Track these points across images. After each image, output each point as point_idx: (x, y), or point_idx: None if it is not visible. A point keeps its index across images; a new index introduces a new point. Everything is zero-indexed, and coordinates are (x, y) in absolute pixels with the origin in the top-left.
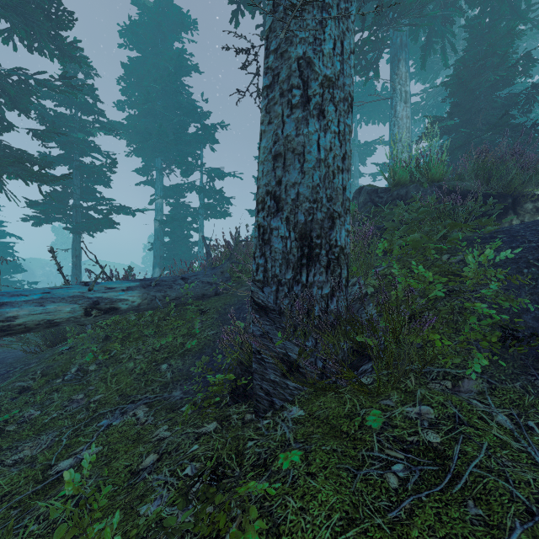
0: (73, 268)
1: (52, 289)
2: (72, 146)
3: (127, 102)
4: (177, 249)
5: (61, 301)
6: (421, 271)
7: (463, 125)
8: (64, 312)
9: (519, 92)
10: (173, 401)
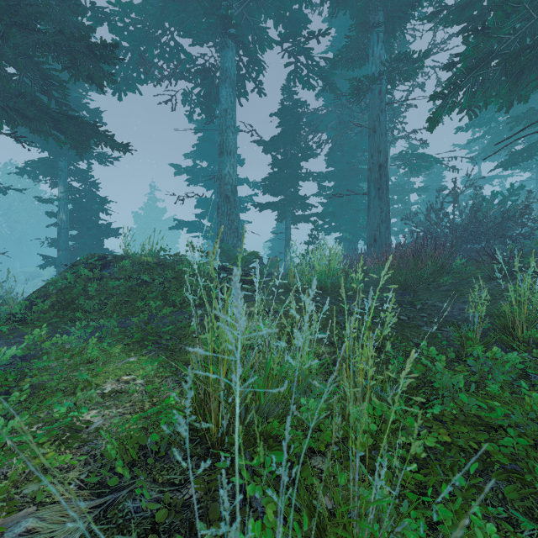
0: None
1: None
2: None
3: None
4: None
5: None
6: None
7: None
8: None
9: None
10: None
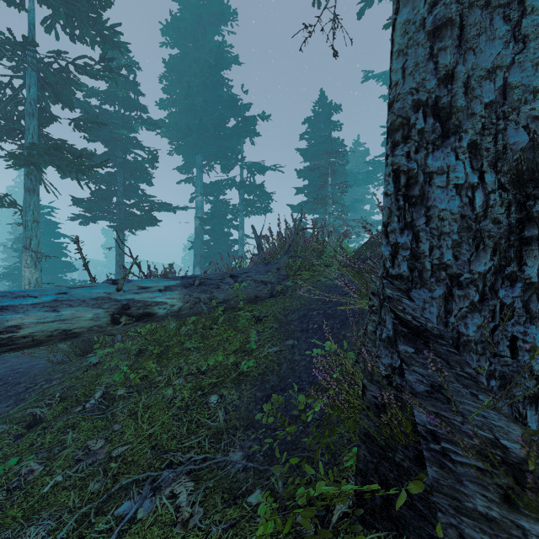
0: (117, 266)
1: (71, 288)
2: (116, 143)
3: (169, 100)
4: (217, 248)
5: (80, 305)
6: None
7: None
8: (84, 320)
9: None
10: (232, 473)
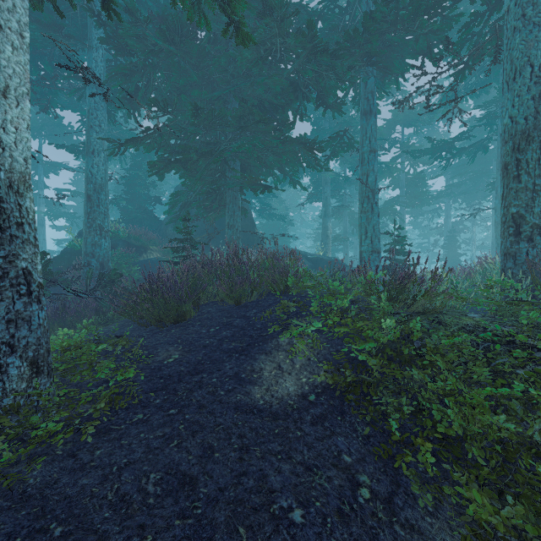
0: None
1: None
2: None
3: None
4: None
5: None
6: (124, 271)
7: (130, 201)
8: None
9: (151, 197)
10: None
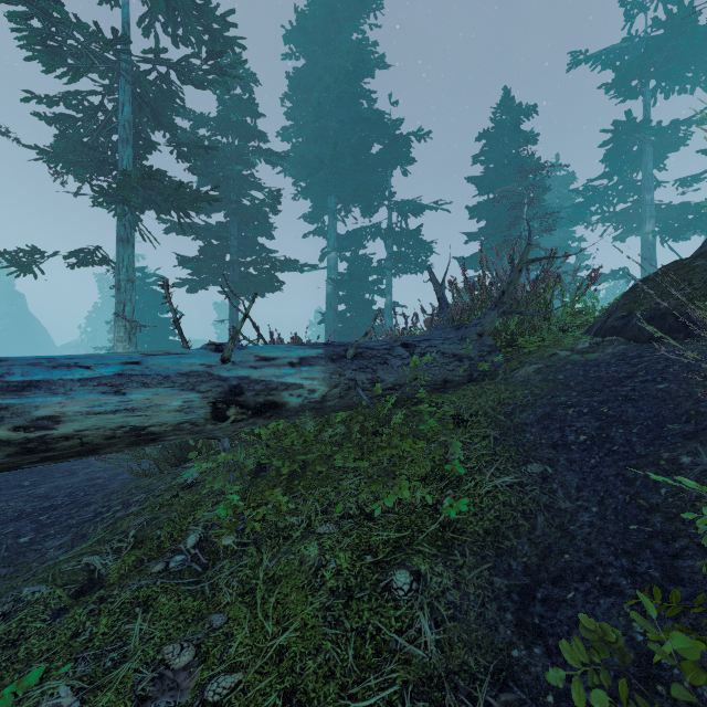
0: None
1: (147, 355)
2: (229, 184)
3: (293, 128)
4: (355, 321)
5: (160, 384)
6: None
7: None
8: (167, 411)
9: None
10: None
